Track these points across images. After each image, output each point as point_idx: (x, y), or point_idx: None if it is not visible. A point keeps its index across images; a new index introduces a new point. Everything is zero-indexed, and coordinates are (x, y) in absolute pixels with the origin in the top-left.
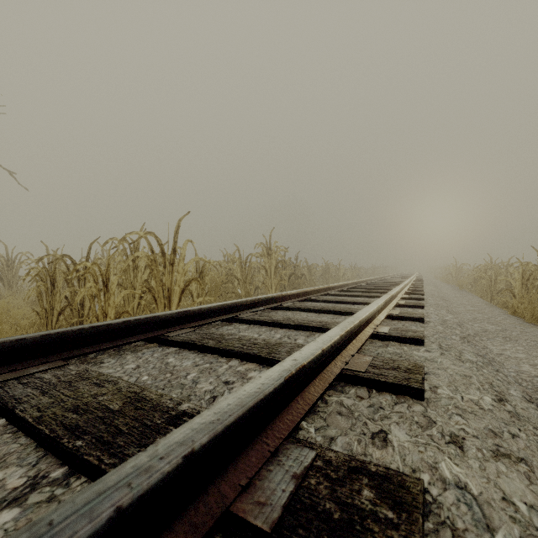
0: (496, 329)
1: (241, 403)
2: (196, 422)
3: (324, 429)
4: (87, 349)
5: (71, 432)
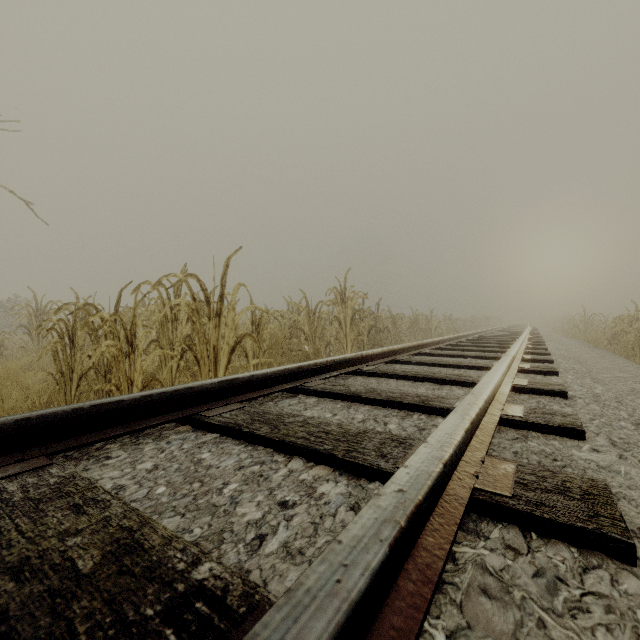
0: None
1: None
2: None
3: (462, 637)
4: (88, 437)
5: None
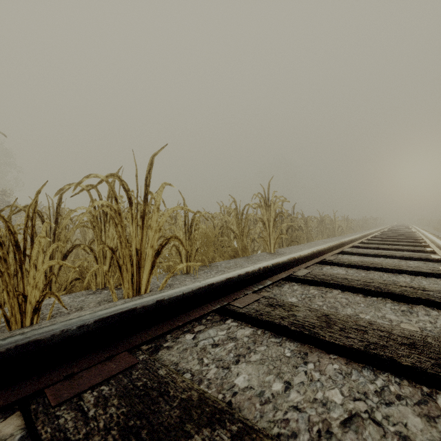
0: None
1: None
2: None
3: None
4: None
5: None
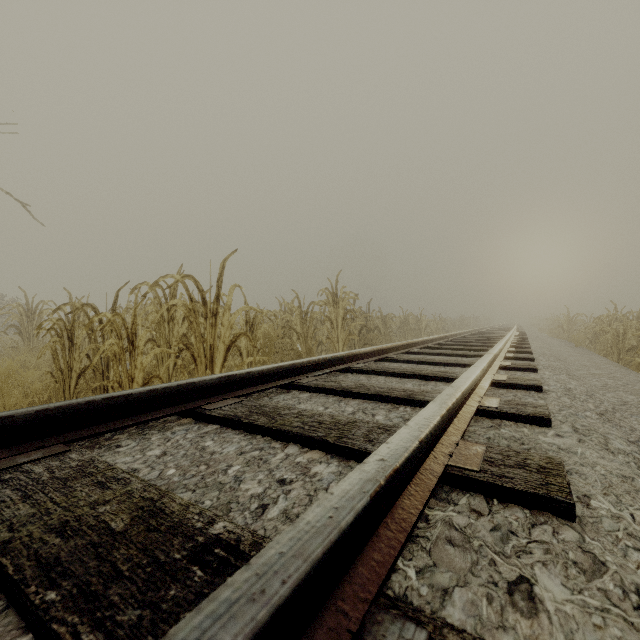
0: (638, 400)
1: (303, 553)
2: (223, 598)
3: (429, 571)
4: (99, 428)
5: (45, 572)
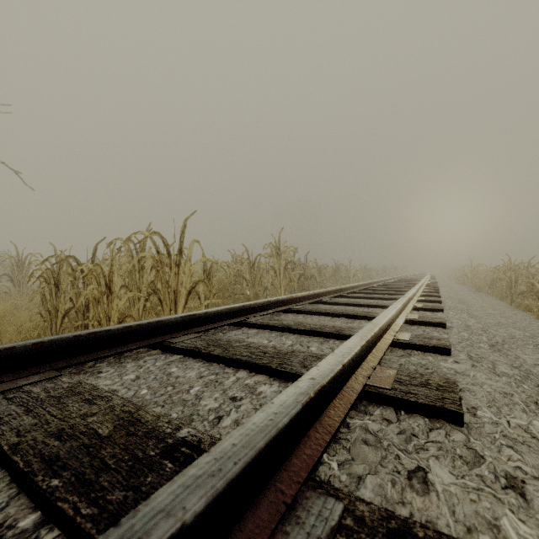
0: (524, 335)
1: (250, 444)
2: (190, 474)
3: (348, 464)
4: (84, 357)
5: (49, 466)
